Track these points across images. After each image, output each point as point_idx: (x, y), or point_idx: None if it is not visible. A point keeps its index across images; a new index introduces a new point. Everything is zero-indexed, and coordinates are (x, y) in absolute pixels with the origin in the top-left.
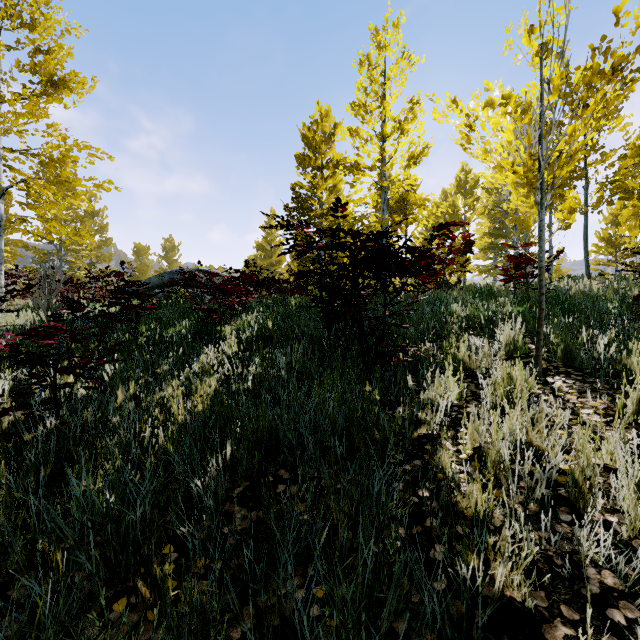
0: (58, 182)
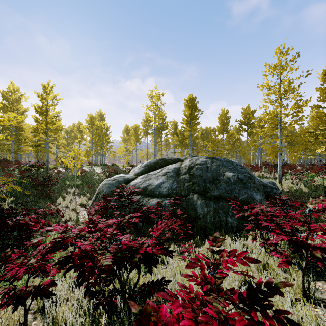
0: None
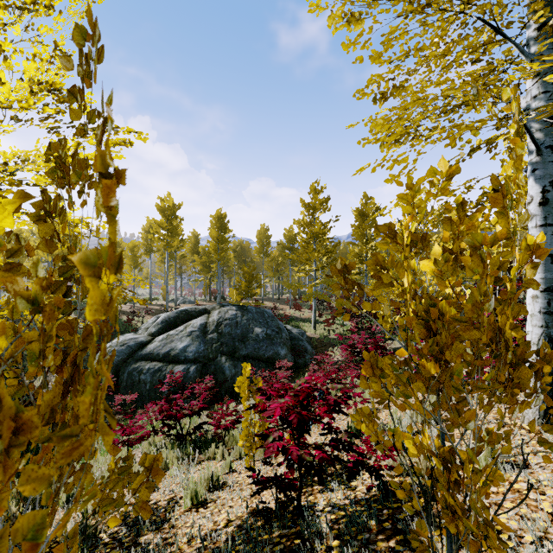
0: None
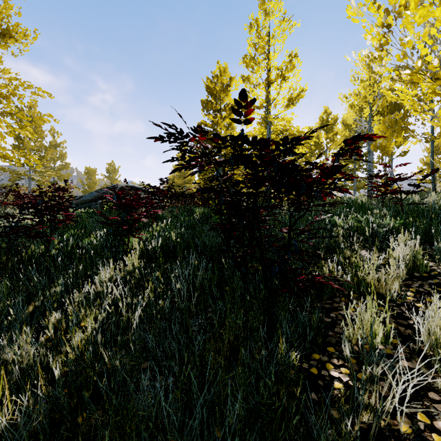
0: (2, 113)
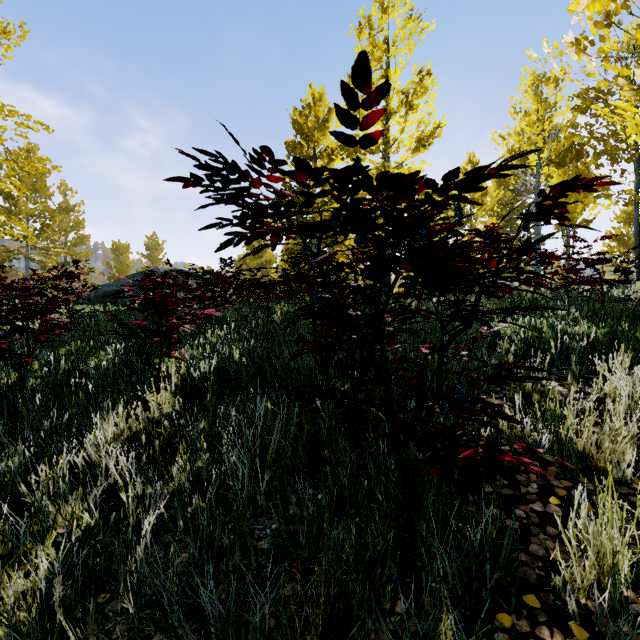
0: None
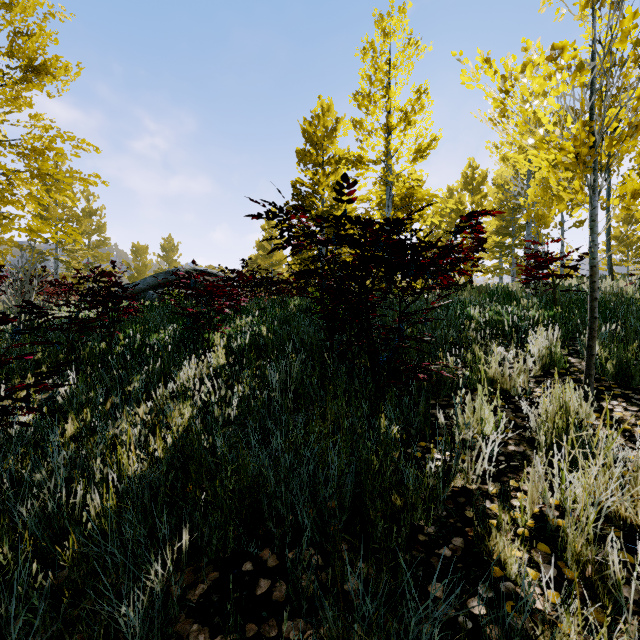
0: (38, 175)
